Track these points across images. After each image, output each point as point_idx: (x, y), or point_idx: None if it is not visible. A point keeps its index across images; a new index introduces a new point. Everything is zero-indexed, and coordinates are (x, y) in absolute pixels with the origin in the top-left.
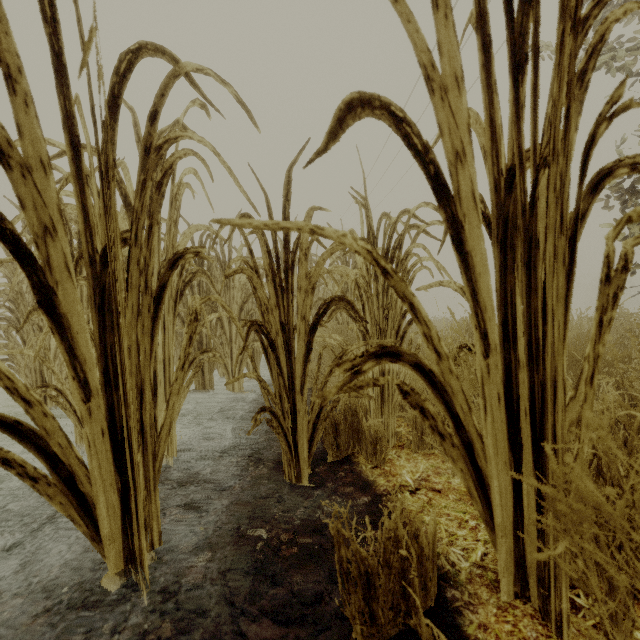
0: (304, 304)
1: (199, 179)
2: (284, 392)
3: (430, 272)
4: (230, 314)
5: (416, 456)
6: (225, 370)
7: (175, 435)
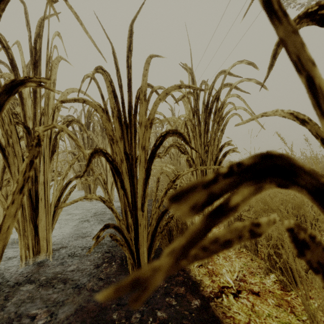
0: (144, 136)
1: (60, 37)
2: (128, 209)
3: (240, 117)
4: (76, 142)
5: (230, 255)
6: (103, 188)
7: (51, 238)
